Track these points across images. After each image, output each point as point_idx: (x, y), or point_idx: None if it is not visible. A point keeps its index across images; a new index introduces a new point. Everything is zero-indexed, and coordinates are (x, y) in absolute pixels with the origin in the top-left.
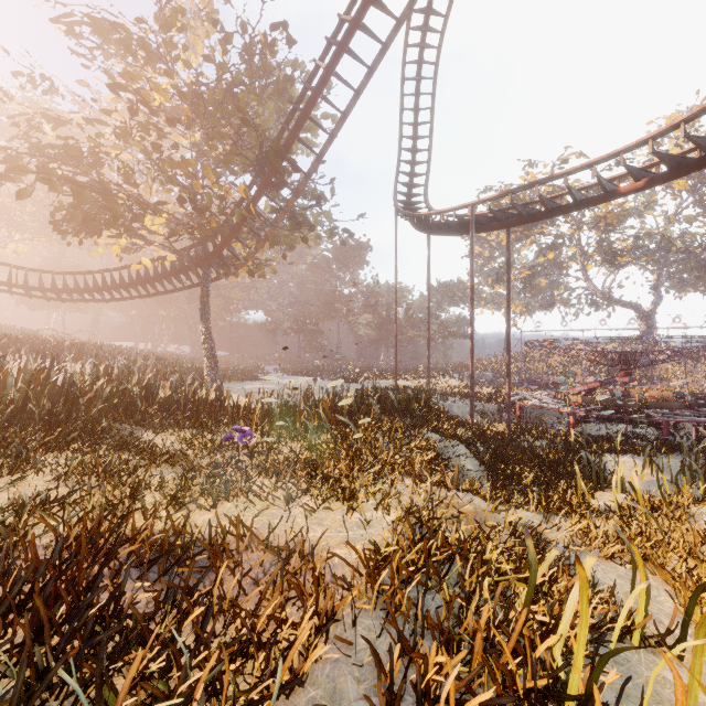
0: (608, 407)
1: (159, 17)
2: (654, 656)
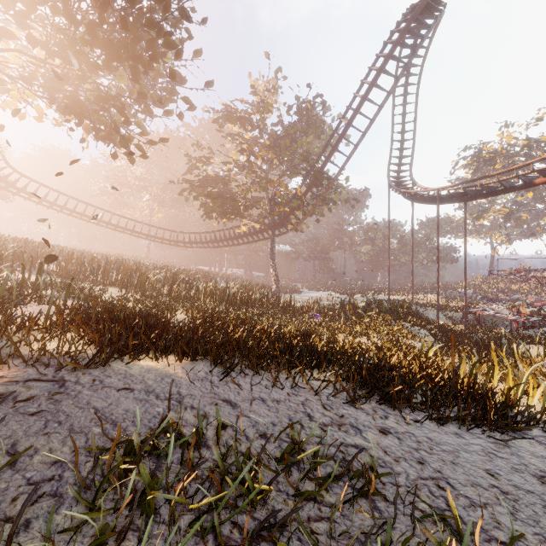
0: None
1: (258, 108)
2: None
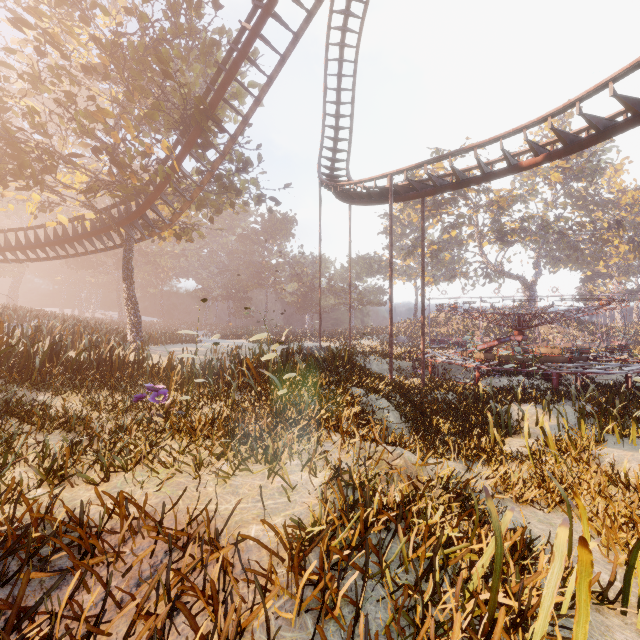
0: (506, 362)
1: None
2: (601, 615)
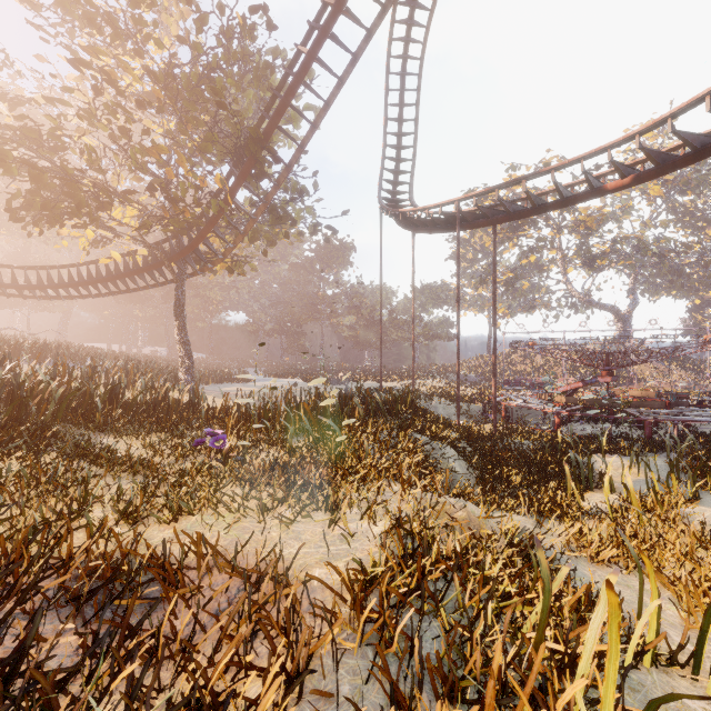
0: (591, 407)
1: None
2: (667, 676)
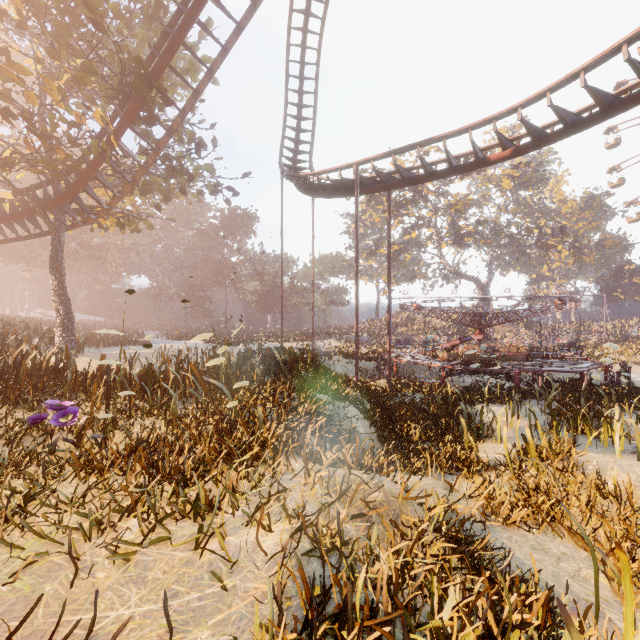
0: (469, 361)
1: None
2: None
